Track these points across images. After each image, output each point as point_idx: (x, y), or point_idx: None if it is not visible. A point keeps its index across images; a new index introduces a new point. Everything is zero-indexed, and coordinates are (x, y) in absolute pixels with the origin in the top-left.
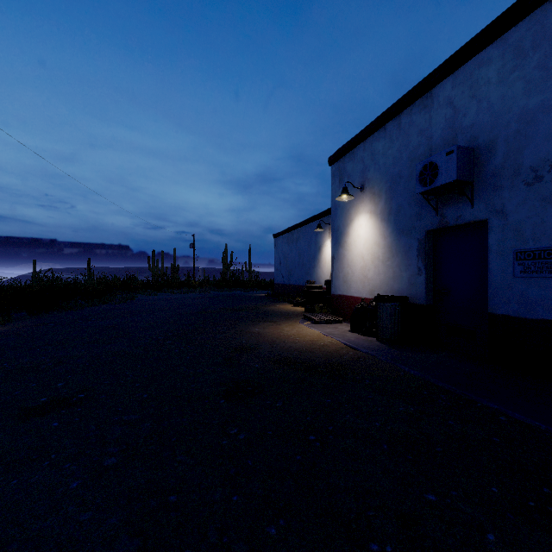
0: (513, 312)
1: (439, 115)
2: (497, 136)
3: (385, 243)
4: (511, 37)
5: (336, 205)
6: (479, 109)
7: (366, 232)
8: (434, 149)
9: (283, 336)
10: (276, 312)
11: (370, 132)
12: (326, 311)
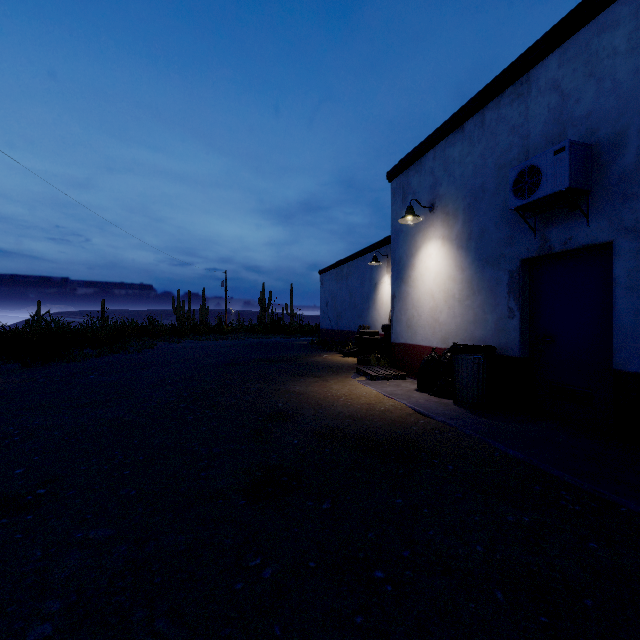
0: None
1: (539, 104)
2: (627, 126)
3: (462, 277)
4: None
5: (398, 231)
6: (600, 90)
7: (438, 263)
8: (532, 151)
9: (331, 397)
10: (322, 364)
11: (442, 135)
12: (384, 364)
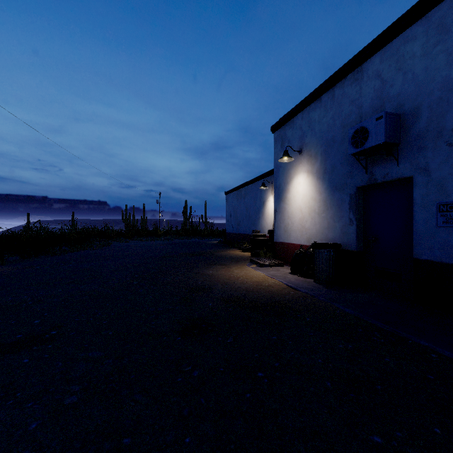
0: (436, 258)
1: (368, 86)
2: (421, 103)
3: (320, 198)
4: (434, 15)
5: (278, 166)
6: (405, 79)
7: (304, 189)
8: (364, 116)
9: (233, 278)
10: (227, 257)
11: (307, 103)
12: (269, 256)
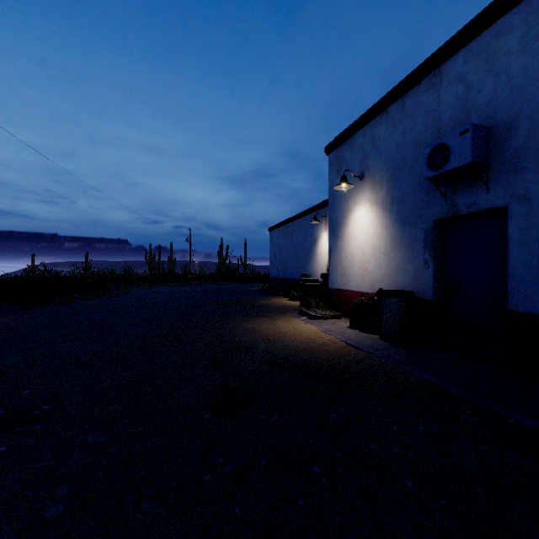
0: None
1: (449, 93)
2: (519, 112)
3: (387, 234)
4: None
5: (334, 196)
6: (497, 83)
7: (367, 223)
8: (443, 131)
9: (278, 333)
10: (271, 306)
11: (370, 117)
12: (323, 306)
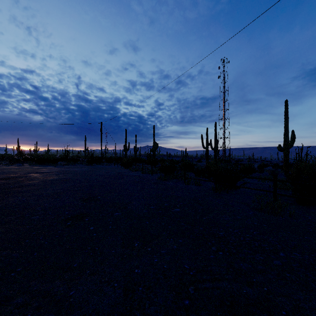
0: None
1: None
2: None
3: None
4: None
5: None
6: None
7: None
8: None
9: None
10: None
11: None
12: None
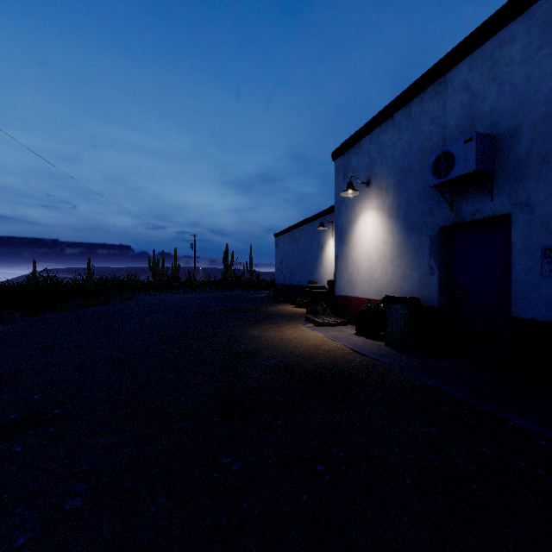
0: (541, 316)
1: (454, 101)
2: (521, 121)
3: (393, 241)
4: (539, 10)
5: (340, 202)
6: (501, 92)
7: (373, 229)
8: (448, 139)
9: (284, 340)
10: (277, 314)
11: (377, 123)
12: (329, 313)
